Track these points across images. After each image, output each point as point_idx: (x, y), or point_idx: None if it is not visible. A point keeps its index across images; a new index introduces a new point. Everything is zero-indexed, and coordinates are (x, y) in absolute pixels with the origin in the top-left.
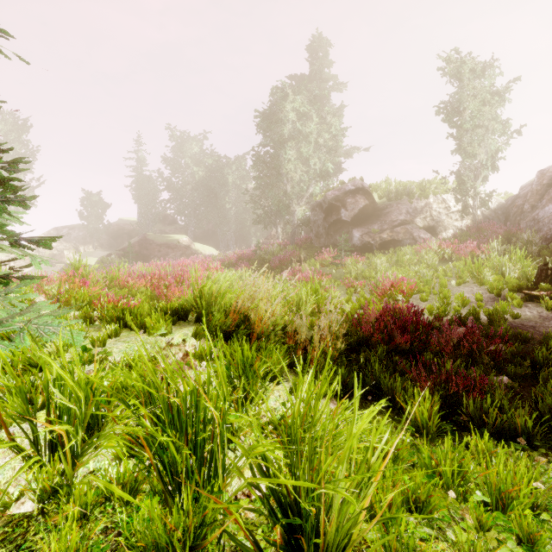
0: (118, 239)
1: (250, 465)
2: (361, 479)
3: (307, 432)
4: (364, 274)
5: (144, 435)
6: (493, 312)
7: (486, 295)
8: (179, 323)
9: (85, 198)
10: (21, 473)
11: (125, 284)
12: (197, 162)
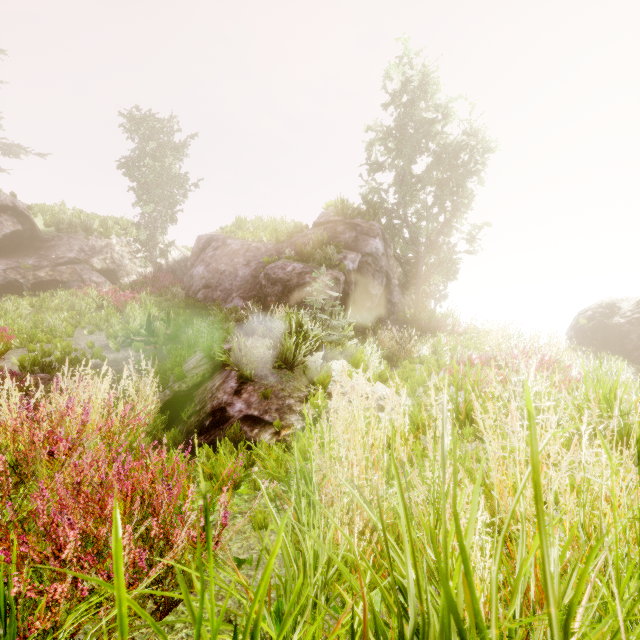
0: None
1: None
2: None
3: None
4: None
5: None
6: (76, 358)
7: (106, 342)
8: None
9: None
10: None
11: None
12: None
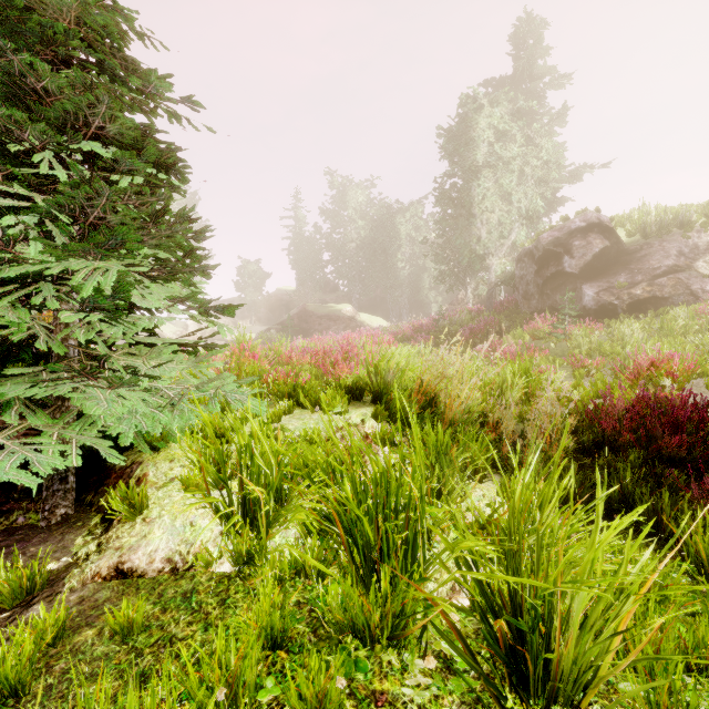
0: (276, 312)
1: (456, 560)
2: (611, 602)
3: (527, 537)
4: (602, 349)
5: (337, 509)
6: None
7: None
8: (353, 403)
9: (244, 268)
10: (218, 535)
11: (288, 360)
12: (363, 214)
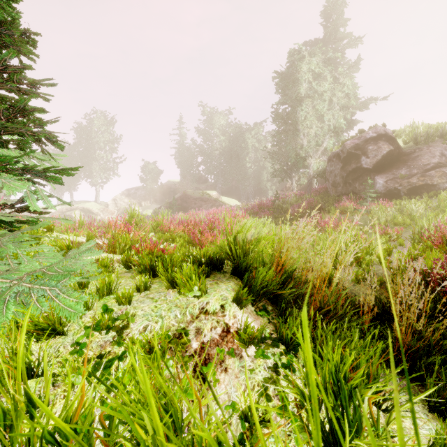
0: (167, 196)
1: None
2: None
3: None
4: (396, 221)
5: None
6: None
7: None
8: (214, 275)
9: (145, 167)
10: None
11: (167, 229)
12: (224, 132)
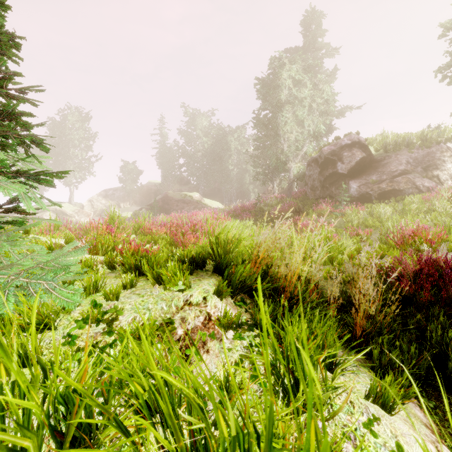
0: (147, 197)
1: None
2: None
3: None
4: (367, 223)
5: None
6: None
7: None
8: (197, 273)
9: (124, 167)
10: None
11: (149, 231)
12: (206, 133)
